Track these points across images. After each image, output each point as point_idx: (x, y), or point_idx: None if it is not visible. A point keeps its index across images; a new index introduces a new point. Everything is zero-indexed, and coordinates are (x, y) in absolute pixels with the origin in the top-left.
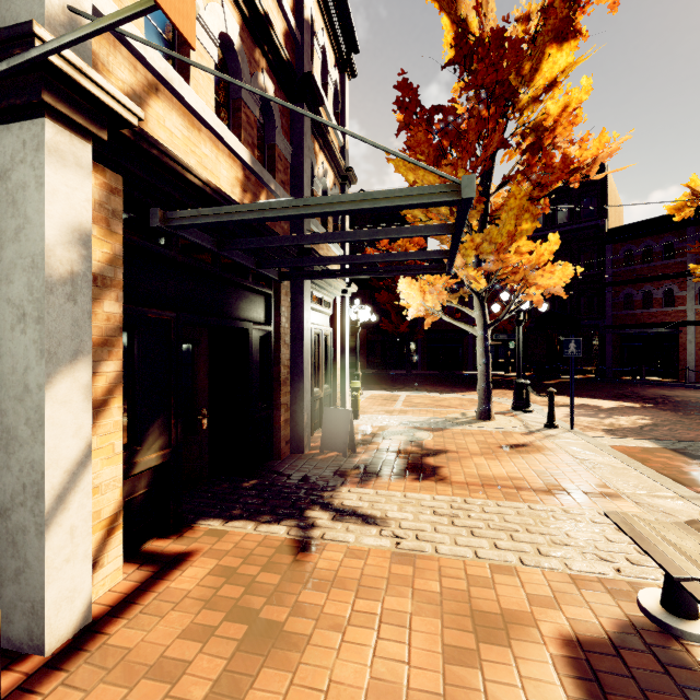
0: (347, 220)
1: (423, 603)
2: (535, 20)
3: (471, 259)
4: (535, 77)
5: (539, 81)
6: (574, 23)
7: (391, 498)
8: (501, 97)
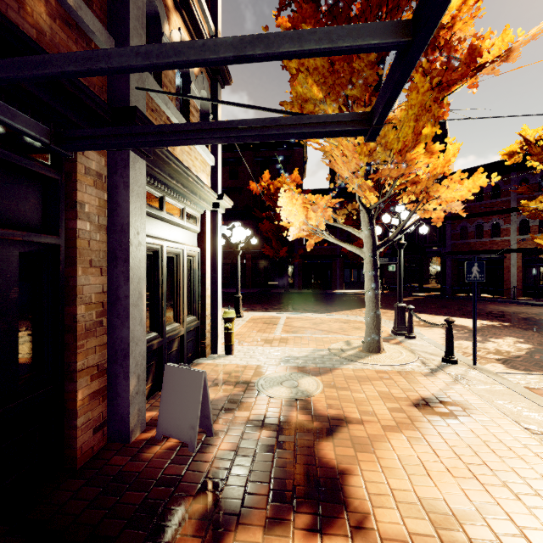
0: None
1: None
2: None
3: (363, 168)
4: None
5: None
6: None
7: None
8: None
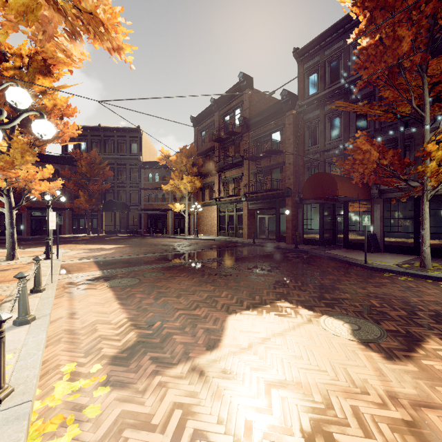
0: None
1: None
2: (27, 58)
3: None
4: (33, 85)
5: (36, 88)
6: (53, 69)
7: None
8: (1, 90)
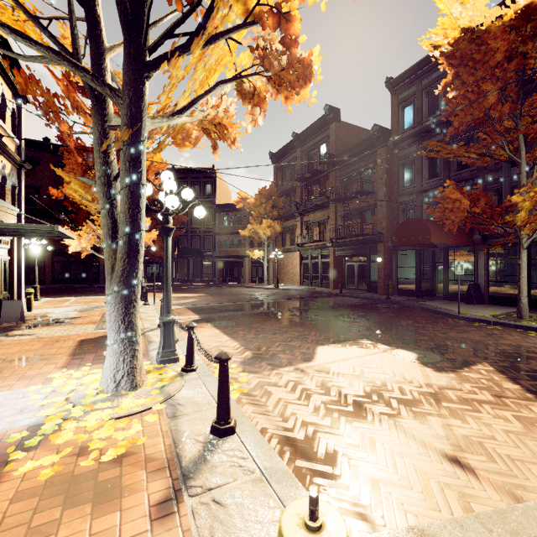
0: (23, 191)
1: (42, 343)
2: None
3: None
4: None
5: None
6: None
7: (40, 330)
8: None
